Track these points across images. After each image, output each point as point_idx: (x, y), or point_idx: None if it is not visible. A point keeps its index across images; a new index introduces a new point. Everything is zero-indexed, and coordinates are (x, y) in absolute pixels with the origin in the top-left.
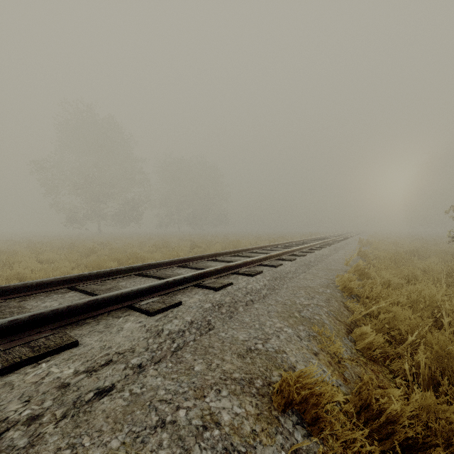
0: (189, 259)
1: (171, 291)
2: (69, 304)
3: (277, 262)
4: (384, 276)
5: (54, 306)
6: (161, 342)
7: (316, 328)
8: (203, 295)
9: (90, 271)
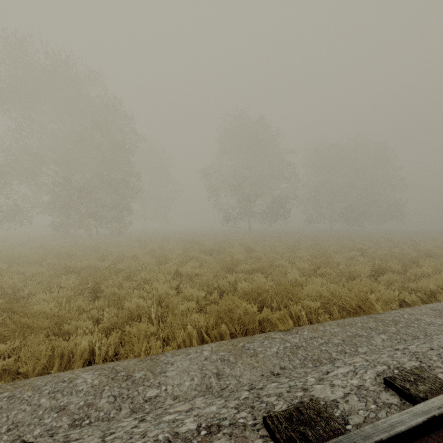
0: None
1: None
2: None
3: None
4: None
5: None
6: None
7: None
8: None
9: (216, 318)
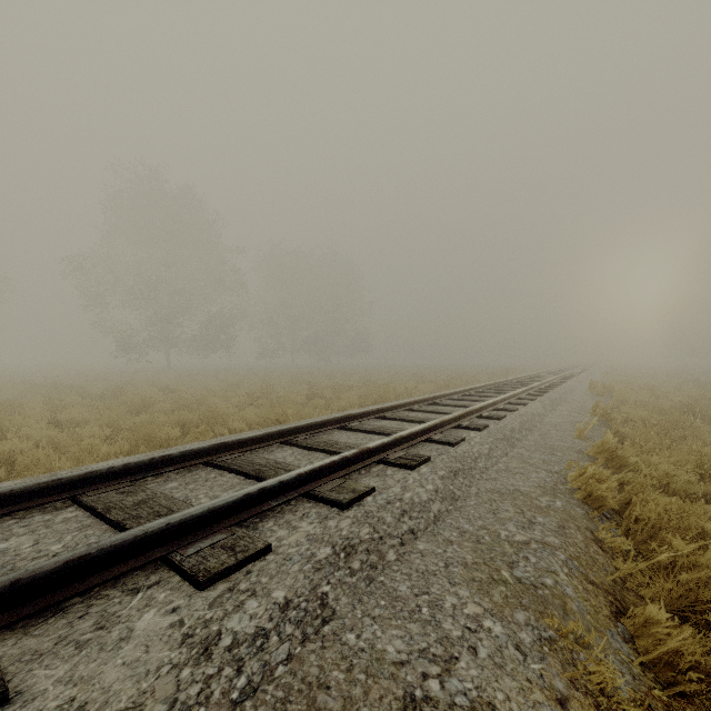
0: (300, 429)
1: (253, 515)
2: (18, 576)
3: (454, 432)
4: (657, 467)
5: (21, 549)
6: (208, 678)
7: (555, 622)
8: (317, 522)
9: (132, 445)
